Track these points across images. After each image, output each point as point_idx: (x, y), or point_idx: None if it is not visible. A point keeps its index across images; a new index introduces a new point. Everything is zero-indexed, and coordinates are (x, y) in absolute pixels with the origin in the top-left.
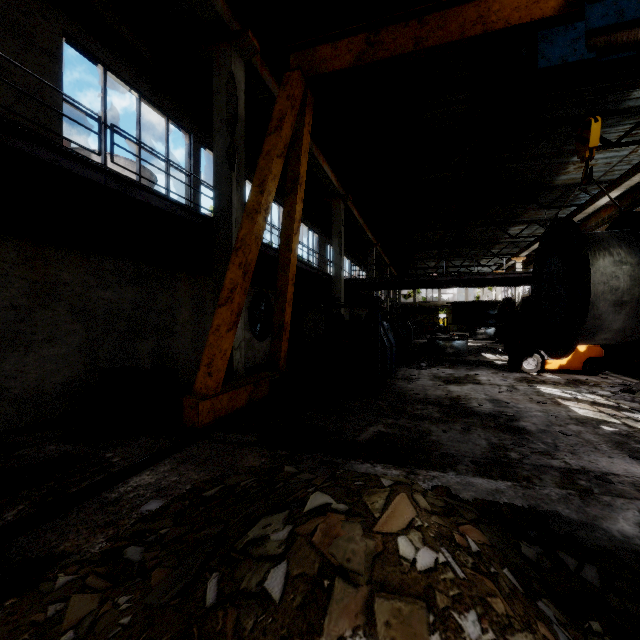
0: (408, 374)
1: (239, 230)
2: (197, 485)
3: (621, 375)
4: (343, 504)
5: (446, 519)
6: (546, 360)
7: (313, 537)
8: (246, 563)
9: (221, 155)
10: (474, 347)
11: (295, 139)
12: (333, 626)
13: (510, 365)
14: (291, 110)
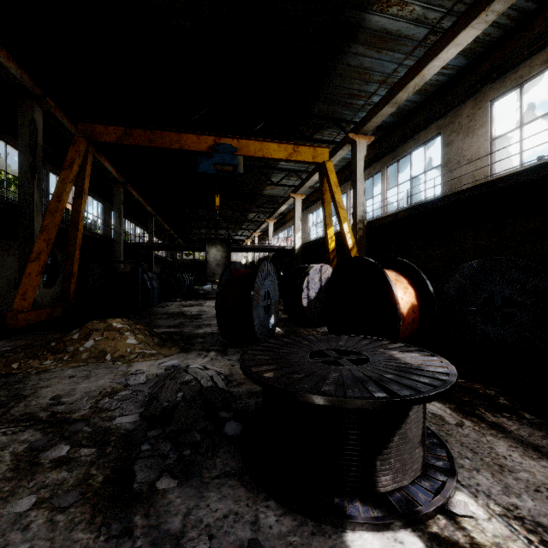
0: (165, 305)
1: (44, 220)
2: (28, 343)
3: None
4: (99, 321)
5: (133, 324)
6: None
7: (88, 326)
8: (65, 336)
9: (25, 167)
10: None
11: (81, 168)
12: (93, 337)
13: None
14: (79, 158)
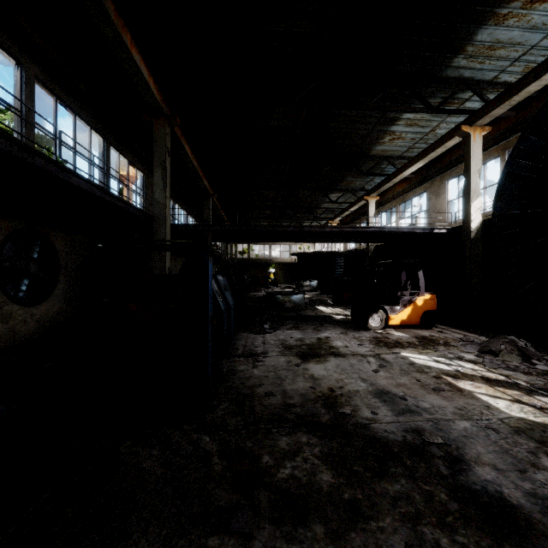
0: (251, 345)
1: None
2: None
3: (447, 326)
4: None
5: None
6: (390, 316)
7: None
8: None
9: None
10: (305, 299)
11: None
12: None
13: (353, 321)
14: None
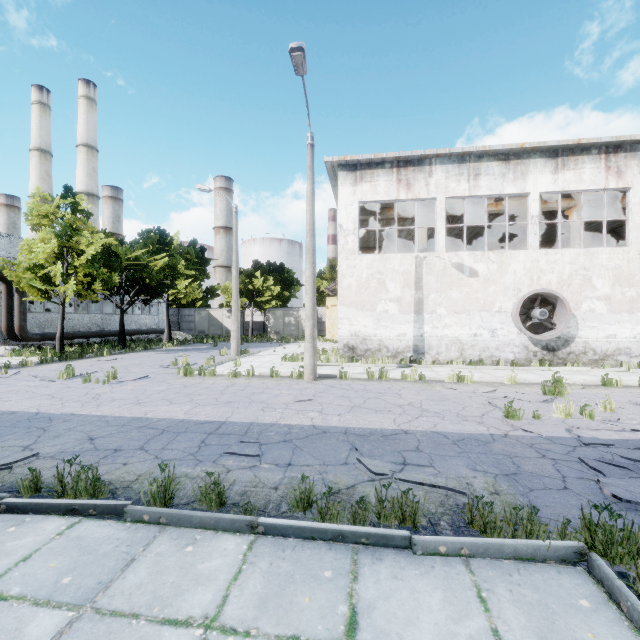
0: None
1: None
2: None
3: None
4: None
5: None
6: None
7: None
8: None
9: None
10: None
11: None
12: None
13: None
14: None
